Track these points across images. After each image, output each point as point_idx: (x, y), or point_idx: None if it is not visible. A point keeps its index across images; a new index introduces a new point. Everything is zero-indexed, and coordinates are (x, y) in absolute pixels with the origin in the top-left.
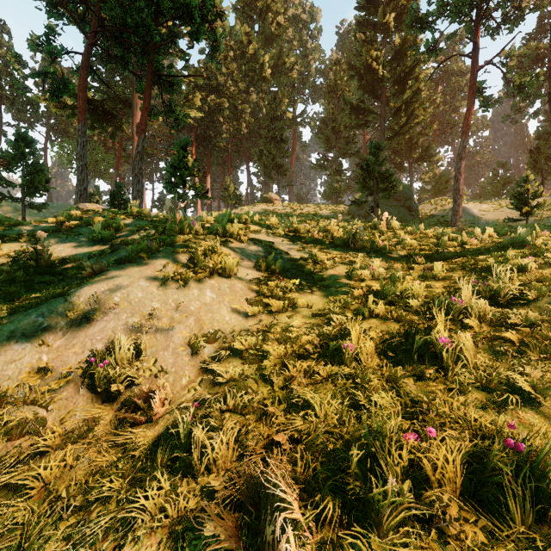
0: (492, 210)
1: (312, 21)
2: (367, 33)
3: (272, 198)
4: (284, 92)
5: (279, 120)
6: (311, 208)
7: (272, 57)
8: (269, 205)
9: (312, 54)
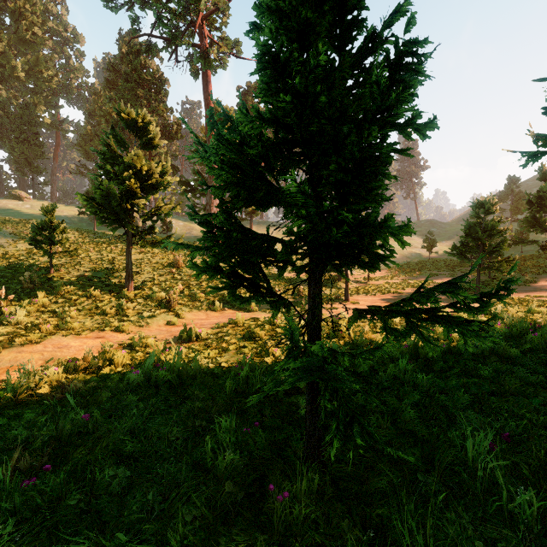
0: (182, 226)
1: (75, 42)
2: (111, 92)
3: (22, 196)
4: (41, 100)
5: (34, 126)
6: (59, 210)
7: (27, 62)
8: (18, 202)
9: (74, 72)
